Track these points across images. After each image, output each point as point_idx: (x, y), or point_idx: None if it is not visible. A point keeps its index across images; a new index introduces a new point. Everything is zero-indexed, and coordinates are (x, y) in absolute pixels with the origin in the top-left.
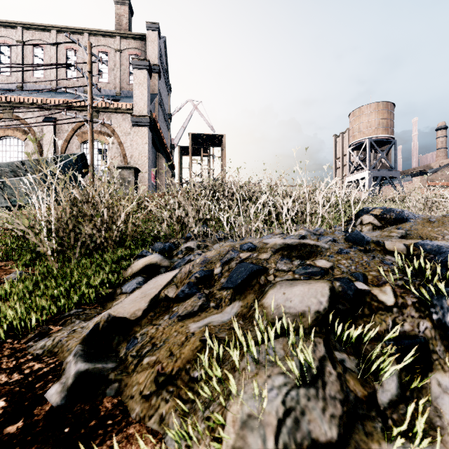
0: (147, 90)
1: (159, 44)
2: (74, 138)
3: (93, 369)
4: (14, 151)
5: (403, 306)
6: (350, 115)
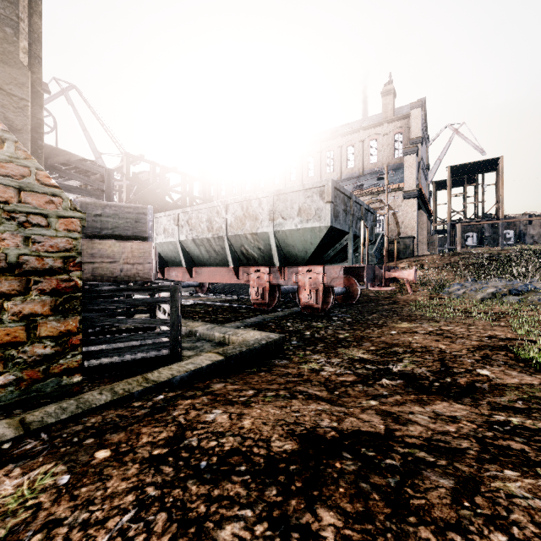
0: (415, 169)
1: (421, 115)
2: None
3: (458, 296)
4: None
5: (507, 291)
6: None
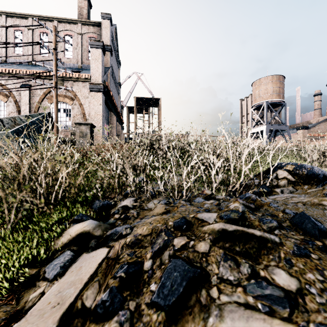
0: (101, 64)
1: (111, 30)
2: (45, 100)
3: None
4: None
5: None
6: (252, 84)
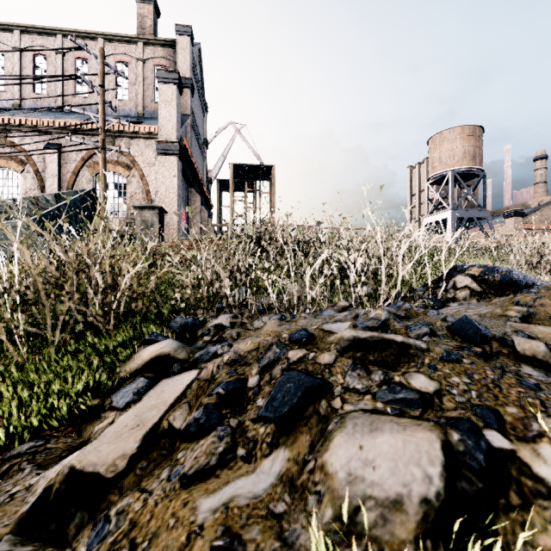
0: (176, 109)
1: (192, 52)
2: (84, 170)
3: None
4: (8, 186)
5: None
6: (429, 141)
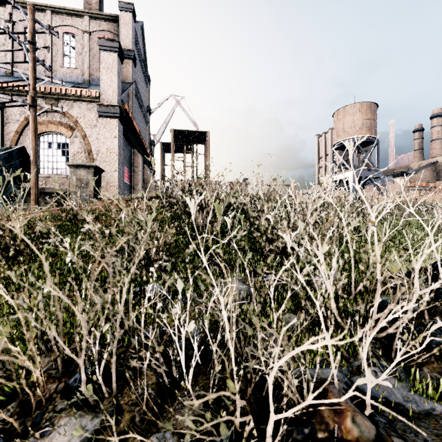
0: (117, 75)
1: (134, 28)
2: (28, 129)
3: None
4: None
5: None
6: (334, 114)
